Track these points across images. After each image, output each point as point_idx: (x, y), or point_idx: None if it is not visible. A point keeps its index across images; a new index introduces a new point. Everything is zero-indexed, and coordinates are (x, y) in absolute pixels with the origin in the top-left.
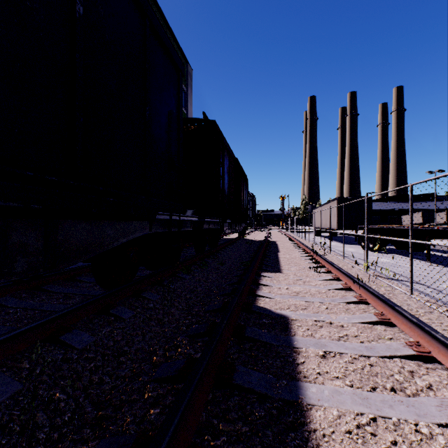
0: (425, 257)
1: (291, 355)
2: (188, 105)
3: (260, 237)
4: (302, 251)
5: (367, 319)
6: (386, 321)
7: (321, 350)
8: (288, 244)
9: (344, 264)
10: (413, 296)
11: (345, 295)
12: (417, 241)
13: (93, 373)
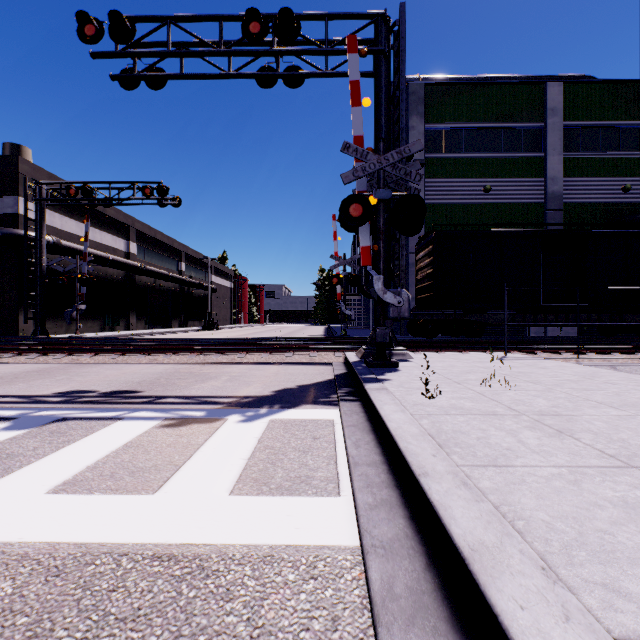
0: None
1: None
2: None
3: None
4: None
5: None
6: None
7: None
8: None
9: None
10: None
11: None
12: None
13: None
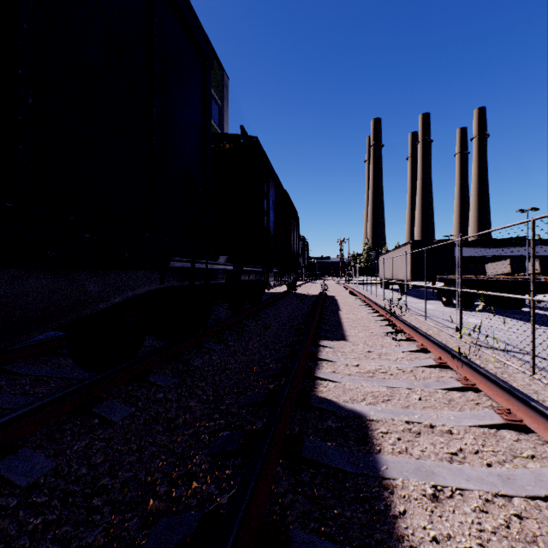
0: (524, 317)
1: (381, 496)
2: (224, 123)
3: (314, 291)
4: (370, 309)
5: (487, 420)
6: (516, 424)
7: (428, 483)
8: (351, 300)
9: (428, 328)
10: (537, 377)
11: (441, 375)
12: (544, 300)
13: (35, 541)
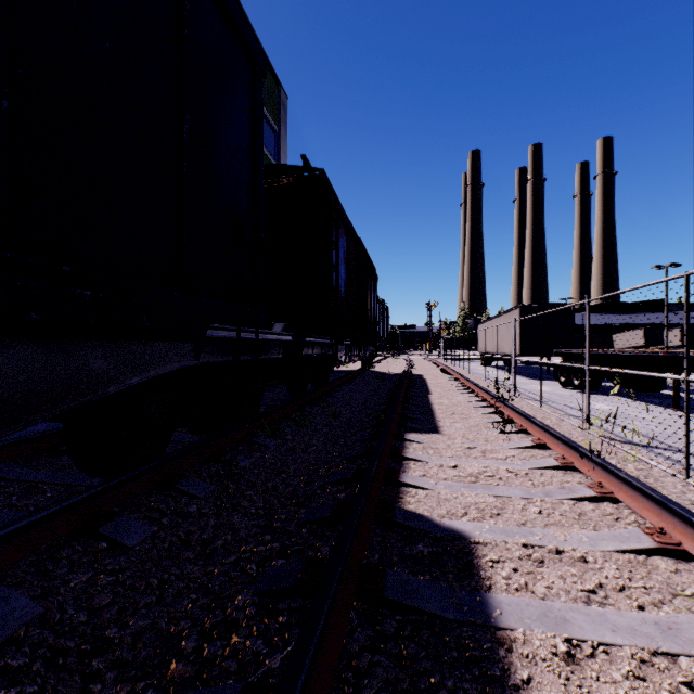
0: (665, 402)
1: (495, 655)
2: (281, 154)
3: (396, 368)
4: (469, 392)
5: (633, 543)
6: (673, 549)
7: (560, 636)
8: (444, 380)
9: (545, 417)
10: (692, 482)
11: (566, 480)
12: None
13: None
